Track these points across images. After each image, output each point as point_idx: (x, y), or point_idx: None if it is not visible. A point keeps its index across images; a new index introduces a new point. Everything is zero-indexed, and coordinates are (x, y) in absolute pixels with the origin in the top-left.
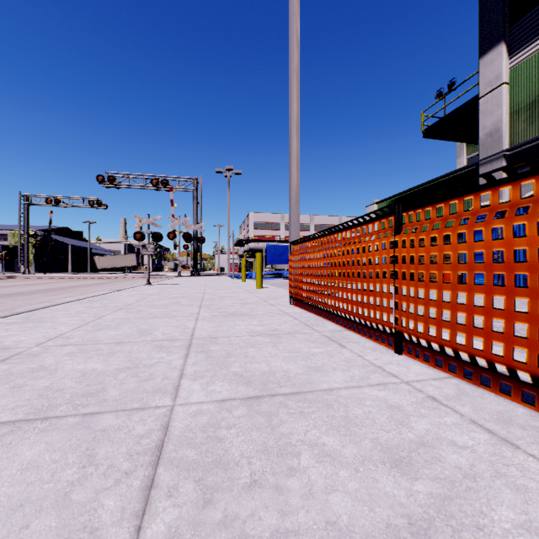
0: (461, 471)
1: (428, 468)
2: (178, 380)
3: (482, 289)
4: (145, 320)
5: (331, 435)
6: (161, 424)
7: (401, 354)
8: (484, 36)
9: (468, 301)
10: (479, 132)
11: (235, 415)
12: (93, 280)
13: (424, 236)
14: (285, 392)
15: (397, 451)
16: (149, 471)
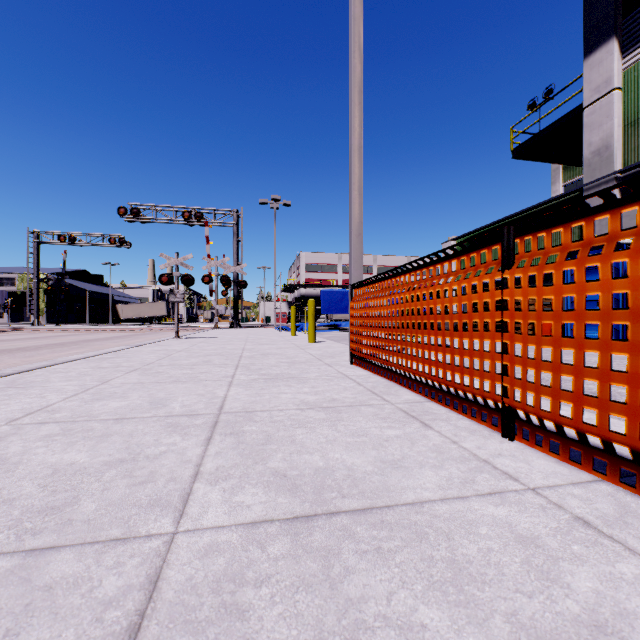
0: None
1: None
2: (190, 483)
3: None
4: (162, 385)
5: (433, 604)
6: (146, 575)
7: (513, 439)
8: (590, 31)
9: (632, 367)
10: (584, 150)
11: (270, 555)
12: (114, 333)
13: (553, 270)
14: (351, 508)
15: None
16: None
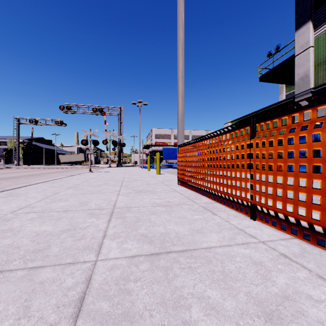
0: (323, 325)
1: (295, 323)
2: (102, 239)
3: (320, 176)
4: (85, 195)
5: (213, 289)
6: (85, 277)
7: (255, 220)
8: (298, 17)
9: (308, 184)
10: (295, 77)
11: (140, 269)
12: (58, 169)
13: (273, 139)
14: (177, 250)
15: (267, 305)
16: (70, 323)
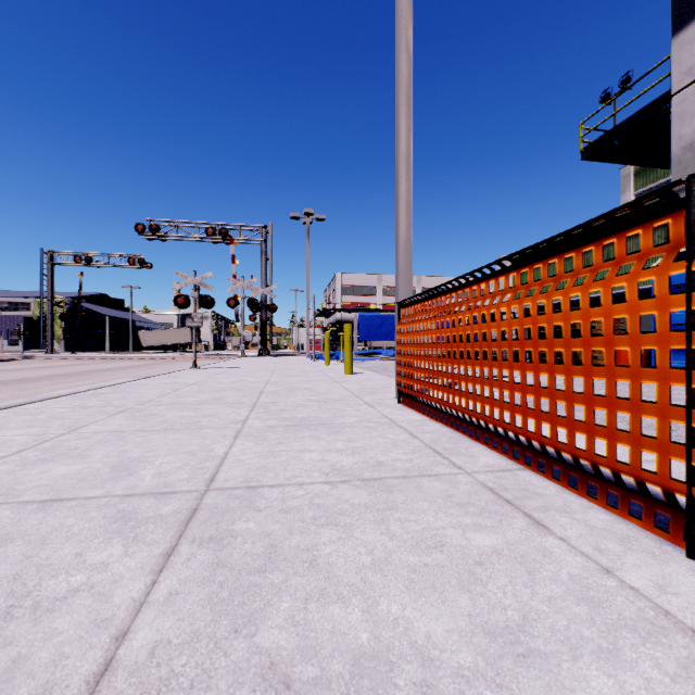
0: None
1: None
2: None
3: None
4: (146, 436)
5: None
6: None
7: None
8: (680, 3)
9: None
10: (672, 145)
11: None
12: (131, 362)
13: None
14: None
15: None
16: None
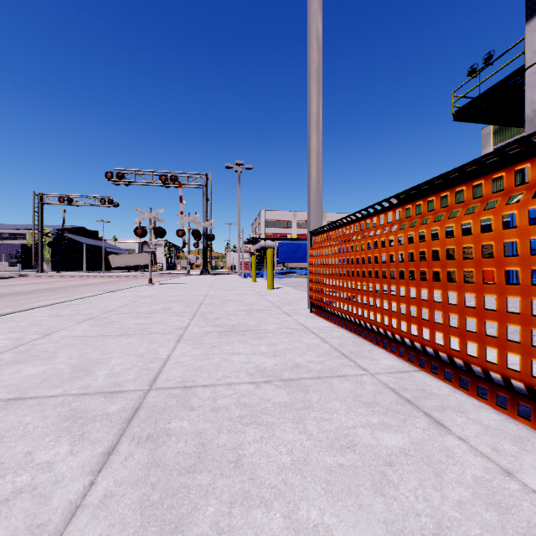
0: None
1: None
2: None
3: None
4: (104, 340)
5: None
6: None
7: None
8: None
9: None
10: (526, 108)
11: None
12: (102, 279)
13: None
14: None
15: None
16: None
